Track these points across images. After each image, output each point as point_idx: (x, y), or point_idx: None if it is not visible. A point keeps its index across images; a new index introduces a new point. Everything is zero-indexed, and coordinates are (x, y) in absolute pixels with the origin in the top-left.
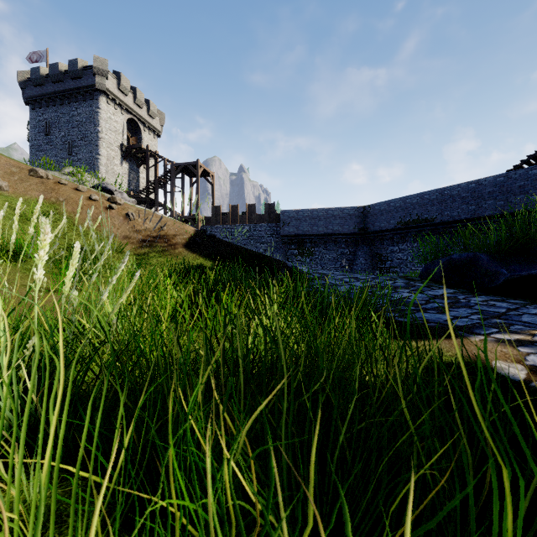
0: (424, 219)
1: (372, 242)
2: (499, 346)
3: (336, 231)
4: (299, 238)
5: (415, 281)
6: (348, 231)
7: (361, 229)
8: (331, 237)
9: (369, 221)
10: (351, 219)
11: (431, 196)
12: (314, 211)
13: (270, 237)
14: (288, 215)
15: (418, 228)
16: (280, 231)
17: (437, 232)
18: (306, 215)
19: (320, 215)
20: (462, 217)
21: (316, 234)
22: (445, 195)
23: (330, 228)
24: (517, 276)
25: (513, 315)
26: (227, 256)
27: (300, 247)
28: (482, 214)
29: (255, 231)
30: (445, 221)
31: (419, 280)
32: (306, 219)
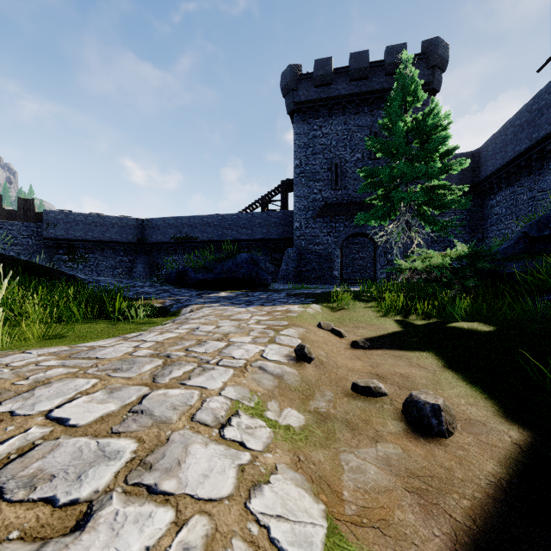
0: (191, 237)
1: (151, 252)
2: (161, 301)
3: (115, 239)
4: (69, 243)
5: (157, 283)
6: (127, 240)
7: (140, 239)
8: (109, 245)
9: (148, 233)
10: (131, 229)
11: (196, 220)
12: (88, 216)
13: (27, 239)
14: (54, 216)
15: (187, 244)
16: (43, 232)
17: (200, 248)
18: (79, 219)
19: (96, 221)
20: (215, 239)
21: (92, 240)
22: (205, 221)
23: (107, 236)
24: (199, 279)
25: (182, 294)
26: (3, 265)
27: (71, 253)
28: (225, 238)
29: (2, 229)
30: (204, 241)
31: (160, 282)
32: (79, 223)
